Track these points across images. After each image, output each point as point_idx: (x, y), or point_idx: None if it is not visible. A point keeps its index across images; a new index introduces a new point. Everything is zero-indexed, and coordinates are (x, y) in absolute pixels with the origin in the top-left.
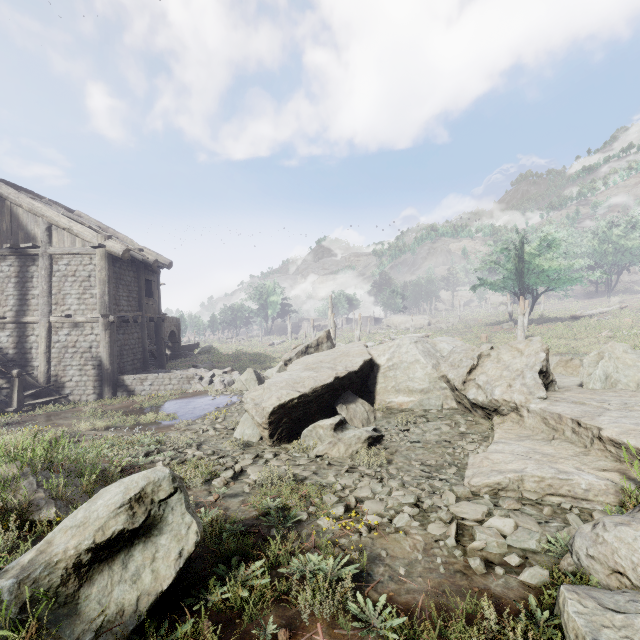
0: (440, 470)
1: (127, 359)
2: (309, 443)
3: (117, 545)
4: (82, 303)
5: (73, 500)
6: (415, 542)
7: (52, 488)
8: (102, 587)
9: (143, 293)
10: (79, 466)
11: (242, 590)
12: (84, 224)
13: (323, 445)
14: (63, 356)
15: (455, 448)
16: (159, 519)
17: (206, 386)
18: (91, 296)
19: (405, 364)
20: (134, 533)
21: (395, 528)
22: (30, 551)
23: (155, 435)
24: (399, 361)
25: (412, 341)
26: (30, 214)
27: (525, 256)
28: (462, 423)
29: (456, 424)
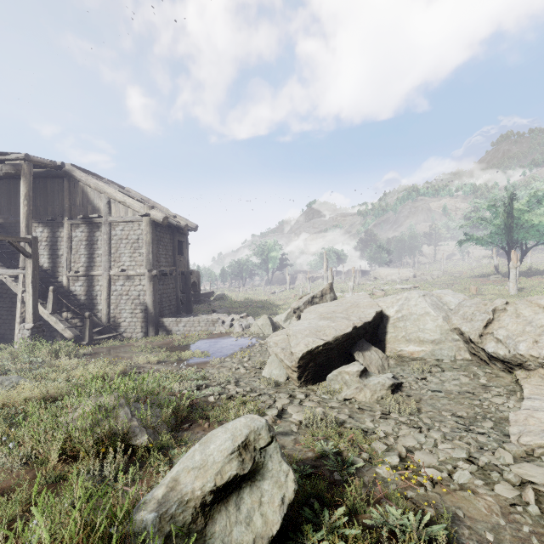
0: (475, 423)
1: (165, 305)
2: (334, 386)
3: (230, 487)
4: (133, 260)
5: (158, 429)
6: (487, 503)
7: (142, 418)
8: (223, 526)
9: (176, 252)
10: (156, 398)
11: (338, 540)
12: (134, 198)
13: (350, 390)
14: (119, 302)
15: (481, 400)
16: (261, 465)
17: (228, 329)
18: (139, 255)
19: (415, 316)
20: (243, 477)
21: (458, 485)
22: (160, 486)
23: (197, 370)
24: (408, 313)
25: (420, 295)
26: (96, 192)
27: (514, 212)
28: (481, 375)
29: (474, 375)
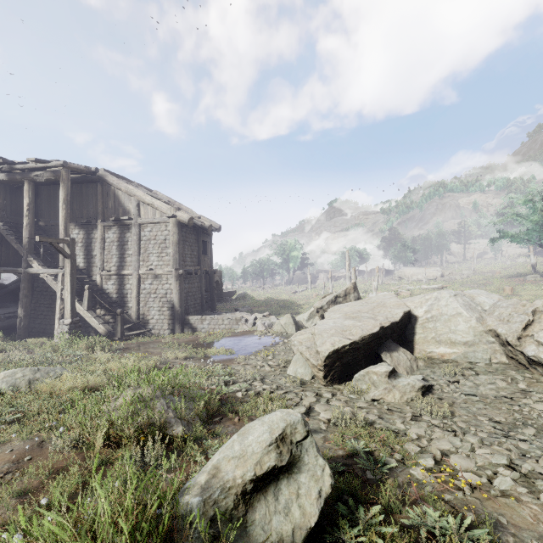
0: (514, 429)
1: (190, 303)
2: (362, 386)
3: (268, 478)
4: (160, 260)
5: (191, 421)
6: (533, 512)
7: (177, 410)
8: (262, 515)
9: (201, 251)
10: (188, 392)
11: (375, 537)
12: (161, 200)
13: (378, 390)
14: (148, 300)
15: (520, 406)
16: (297, 458)
17: (251, 327)
18: (166, 254)
19: (445, 316)
20: (280, 469)
21: (499, 491)
22: (202, 473)
23: (223, 367)
24: (438, 313)
25: (451, 294)
26: (126, 195)
27: None
28: (519, 379)
29: (512, 380)
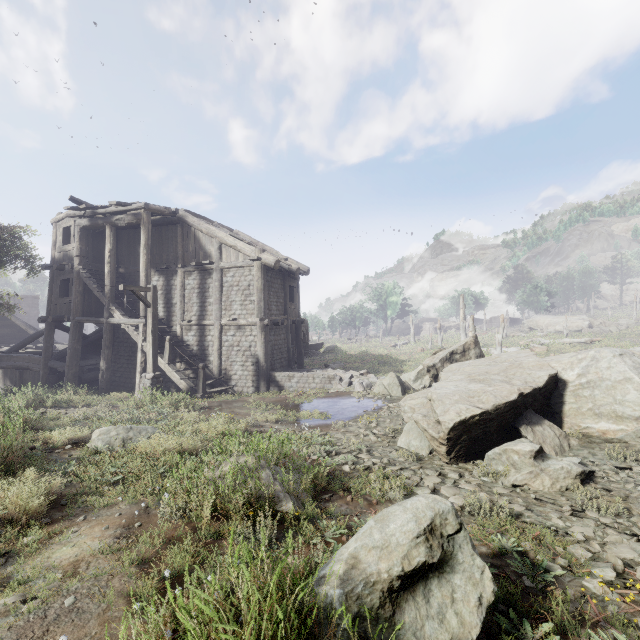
0: None
1: (276, 358)
2: (497, 467)
3: (416, 575)
4: (244, 308)
5: (300, 496)
6: None
7: (285, 483)
8: (412, 618)
9: (287, 298)
10: (292, 462)
11: None
12: (244, 241)
13: (521, 474)
14: (230, 353)
15: None
16: (449, 555)
17: (346, 387)
18: (250, 302)
19: (607, 382)
20: (430, 566)
21: None
22: (338, 561)
23: (320, 434)
24: (597, 378)
25: (615, 354)
26: (207, 237)
27: None
28: None
29: None
